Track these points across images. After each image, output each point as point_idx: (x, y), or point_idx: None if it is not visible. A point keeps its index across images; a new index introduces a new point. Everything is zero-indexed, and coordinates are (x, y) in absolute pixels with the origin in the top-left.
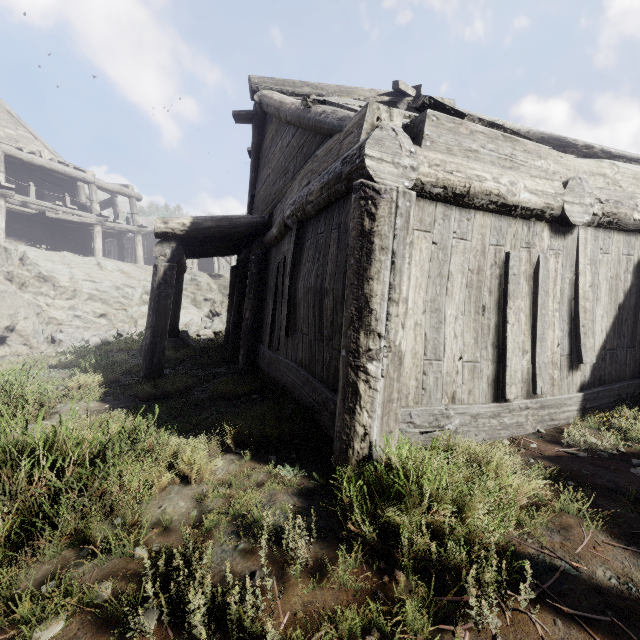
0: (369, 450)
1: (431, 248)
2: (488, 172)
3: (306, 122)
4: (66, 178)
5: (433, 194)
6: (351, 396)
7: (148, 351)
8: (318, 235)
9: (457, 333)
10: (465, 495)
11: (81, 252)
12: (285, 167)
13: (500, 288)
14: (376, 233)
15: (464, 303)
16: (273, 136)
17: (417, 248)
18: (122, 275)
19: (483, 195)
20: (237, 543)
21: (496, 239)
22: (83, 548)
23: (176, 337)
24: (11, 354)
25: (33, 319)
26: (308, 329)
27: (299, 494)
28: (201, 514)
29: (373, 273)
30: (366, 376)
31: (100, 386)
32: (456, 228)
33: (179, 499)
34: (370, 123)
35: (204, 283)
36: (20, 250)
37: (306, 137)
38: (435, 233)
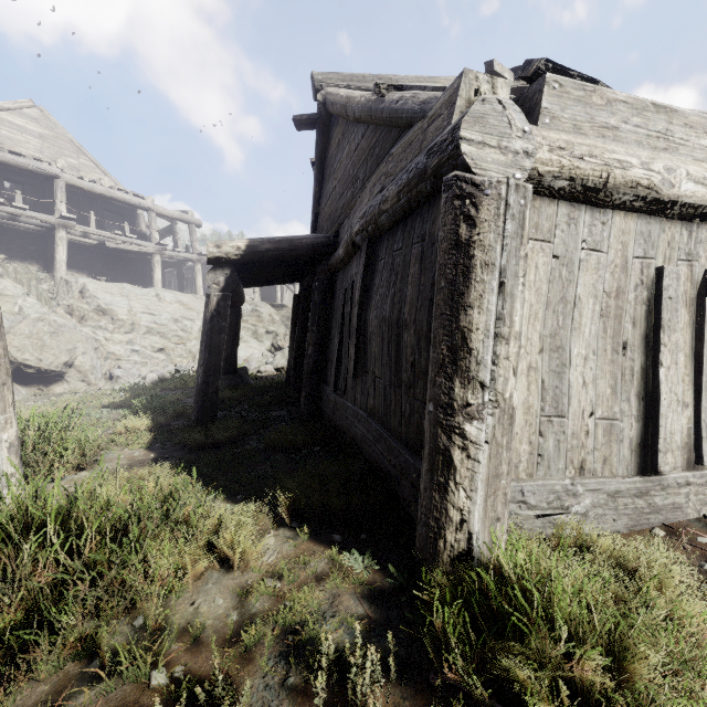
0: (468, 544)
1: (551, 263)
2: (634, 155)
3: (379, 115)
4: (126, 206)
5: (554, 189)
6: (442, 467)
7: (200, 392)
8: (394, 253)
9: (587, 379)
10: (616, 625)
11: (141, 283)
12: (353, 175)
13: (648, 317)
14: (477, 243)
15: (597, 338)
16: (339, 141)
17: (531, 264)
18: (181, 307)
19: (626, 188)
20: (285, 675)
21: (643, 249)
22: (91, 661)
23: (234, 374)
24: (69, 391)
25: (91, 354)
26: (381, 371)
27: (371, 598)
28: (242, 620)
29: (473, 299)
30: (463, 441)
31: (149, 430)
32: (586, 235)
33: (217, 593)
34: (465, 99)
35: (266, 314)
36: (80, 282)
37: (378, 134)
38: (556, 243)
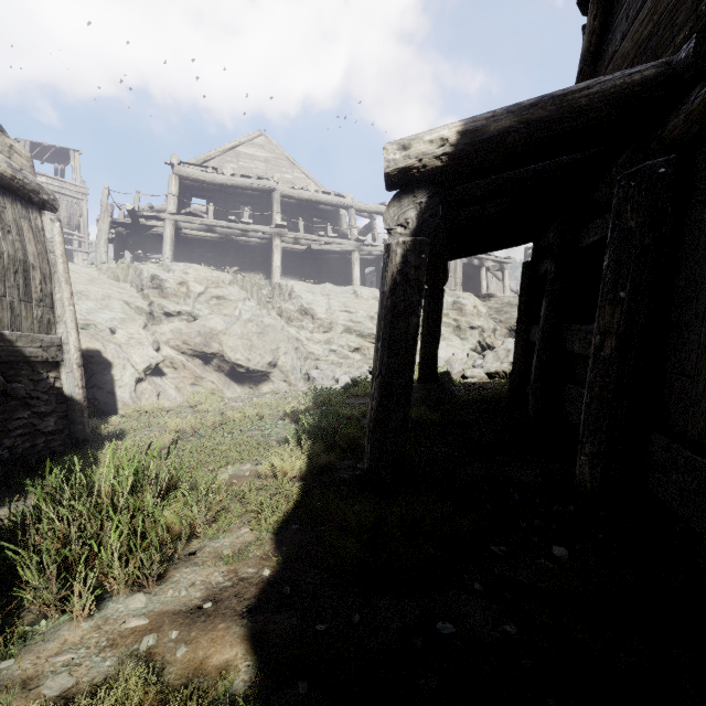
0: None
1: None
2: None
3: None
4: (330, 210)
5: None
6: None
7: (374, 423)
8: None
9: None
10: None
11: (343, 284)
12: None
13: None
14: None
15: None
16: None
17: None
18: (377, 303)
19: None
20: None
21: None
22: None
23: (433, 382)
24: (272, 391)
25: (292, 354)
26: None
27: None
28: None
29: None
30: None
31: (302, 477)
32: None
33: None
34: None
35: (469, 306)
36: (289, 285)
37: None
38: None
